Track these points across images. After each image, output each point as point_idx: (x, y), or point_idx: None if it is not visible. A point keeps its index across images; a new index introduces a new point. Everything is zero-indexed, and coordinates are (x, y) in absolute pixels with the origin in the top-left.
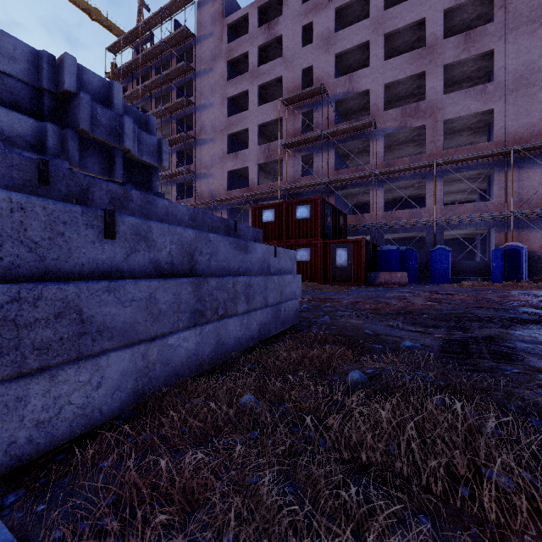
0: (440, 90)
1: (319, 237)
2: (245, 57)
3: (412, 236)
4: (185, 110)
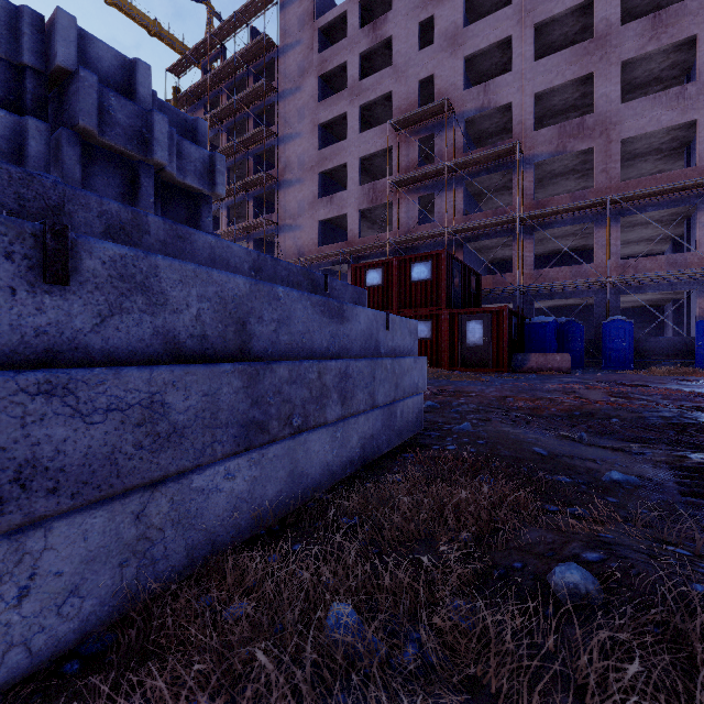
0: (616, 97)
1: (444, 305)
2: (342, 69)
3: (572, 304)
4: (265, 143)
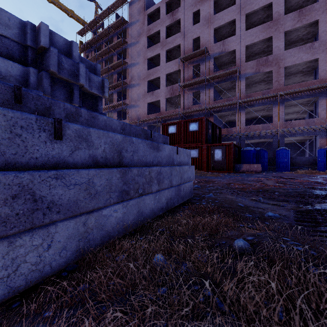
0: (282, 47)
1: (204, 142)
2: (158, 33)
3: (263, 141)
4: (122, 67)
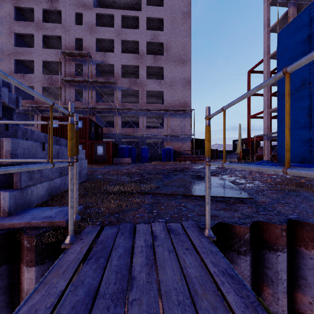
0: (145, 76)
1: (88, 139)
2: (31, 10)
3: (134, 140)
4: None
